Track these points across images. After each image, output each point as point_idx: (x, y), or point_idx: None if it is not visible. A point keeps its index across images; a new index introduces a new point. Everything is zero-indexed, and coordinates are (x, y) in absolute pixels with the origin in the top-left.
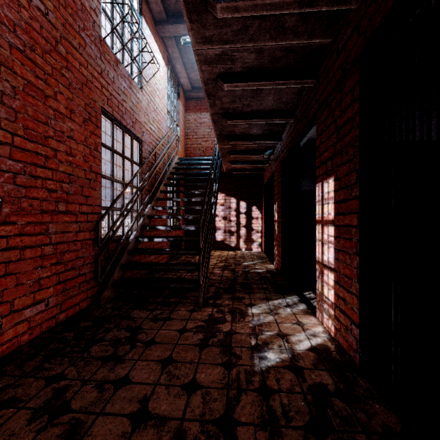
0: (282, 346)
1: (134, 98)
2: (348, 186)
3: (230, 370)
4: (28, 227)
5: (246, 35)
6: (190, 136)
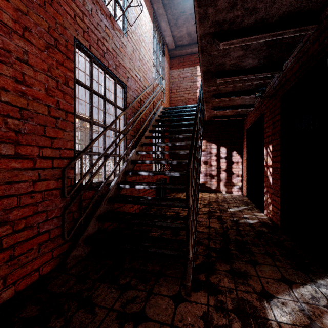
0: None
1: (117, 41)
2: None
3: None
4: None
5: None
6: (173, 90)
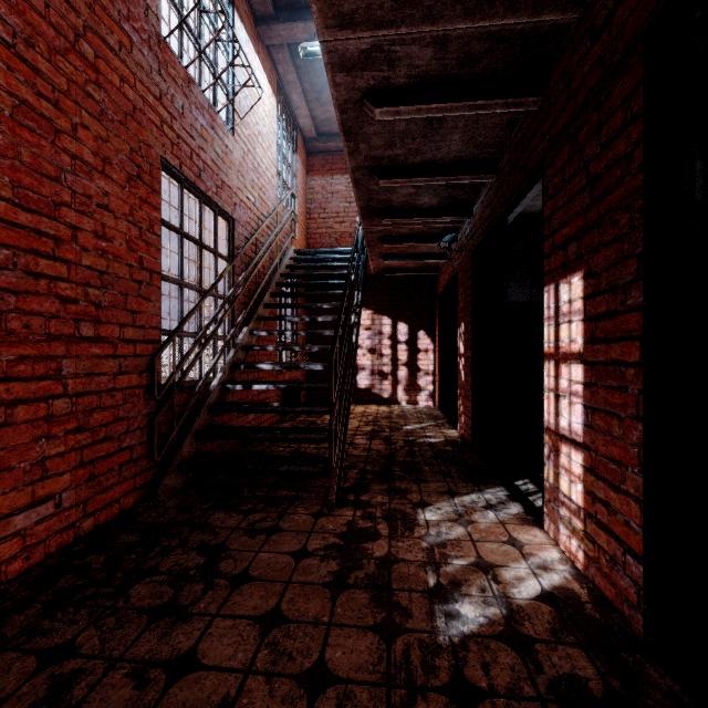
0: (486, 591)
1: (219, 146)
2: (616, 287)
3: (391, 643)
4: (21, 366)
5: (418, 8)
6: (314, 215)
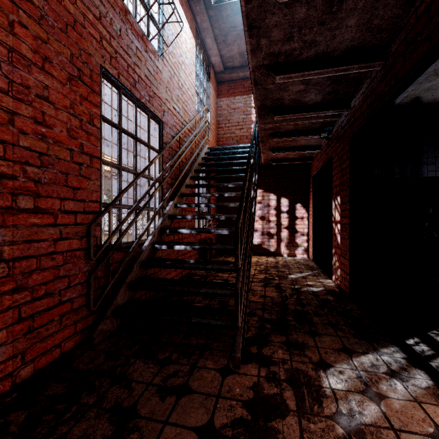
0: None
1: (151, 66)
2: None
3: None
4: None
5: None
6: (222, 125)
